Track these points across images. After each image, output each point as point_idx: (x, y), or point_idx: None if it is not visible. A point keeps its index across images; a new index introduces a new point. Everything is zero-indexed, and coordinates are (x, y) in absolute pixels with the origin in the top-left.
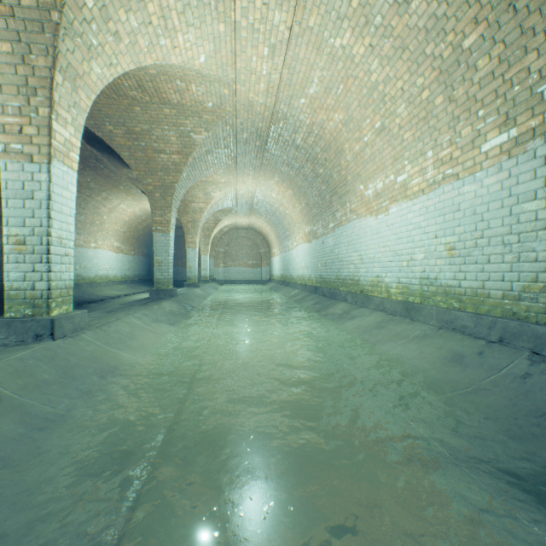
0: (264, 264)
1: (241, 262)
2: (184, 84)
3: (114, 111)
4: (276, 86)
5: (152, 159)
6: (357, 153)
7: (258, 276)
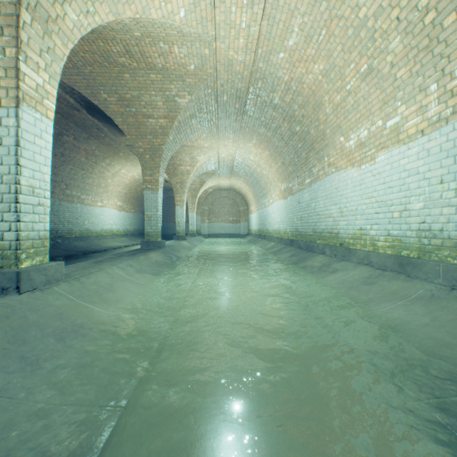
0: (243, 220)
1: (223, 218)
2: (167, 46)
3: (107, 79)
4: (255, 40)
5: (142, 123)
6: (337, 104)
7: (237, 231)
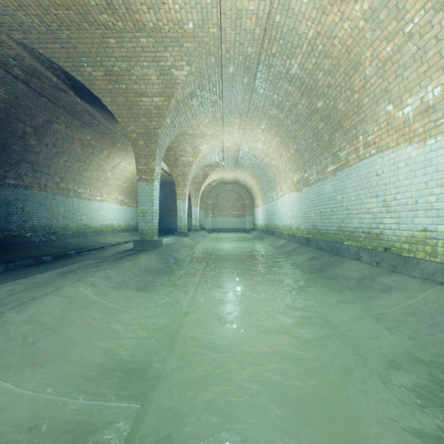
0: (248, 215)
1: (227, 212)
2: None
3: (89, 47)
4: None
5: (134, 103)
6: (385, 58)
7: (242, 225)
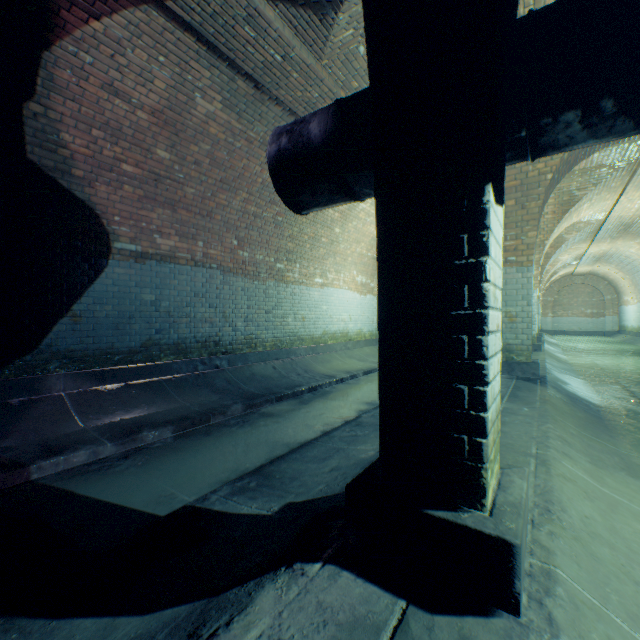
0: (609, 313)
1: (574, 311)
2: None
3: None
4: None
5: None
6: None
7: (599, 327)
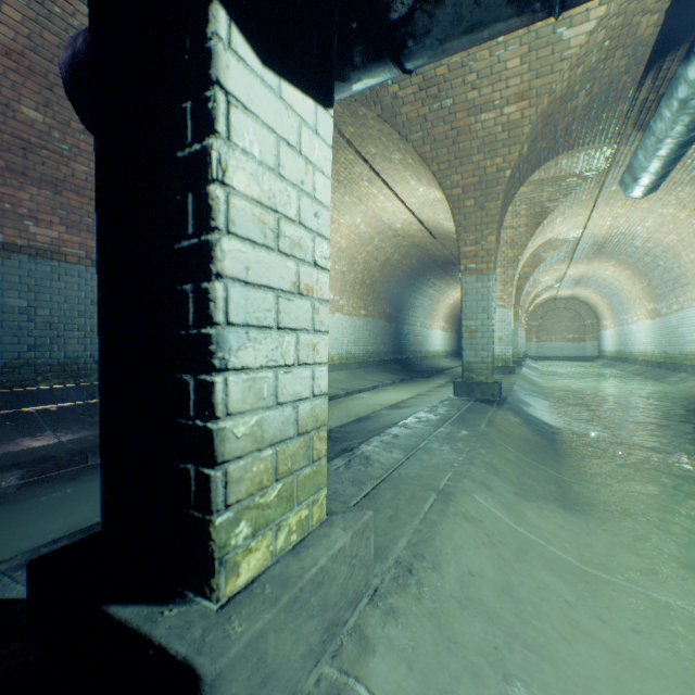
0: (590, 338)
1: (557, 336)
2: None
3: None
4: (616, 226)
5: None
6: (691, 259)
7: (580, 352)
